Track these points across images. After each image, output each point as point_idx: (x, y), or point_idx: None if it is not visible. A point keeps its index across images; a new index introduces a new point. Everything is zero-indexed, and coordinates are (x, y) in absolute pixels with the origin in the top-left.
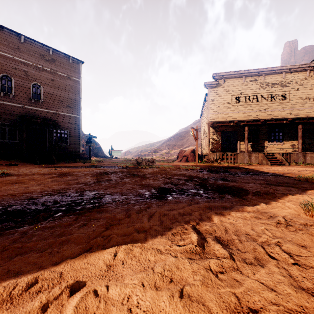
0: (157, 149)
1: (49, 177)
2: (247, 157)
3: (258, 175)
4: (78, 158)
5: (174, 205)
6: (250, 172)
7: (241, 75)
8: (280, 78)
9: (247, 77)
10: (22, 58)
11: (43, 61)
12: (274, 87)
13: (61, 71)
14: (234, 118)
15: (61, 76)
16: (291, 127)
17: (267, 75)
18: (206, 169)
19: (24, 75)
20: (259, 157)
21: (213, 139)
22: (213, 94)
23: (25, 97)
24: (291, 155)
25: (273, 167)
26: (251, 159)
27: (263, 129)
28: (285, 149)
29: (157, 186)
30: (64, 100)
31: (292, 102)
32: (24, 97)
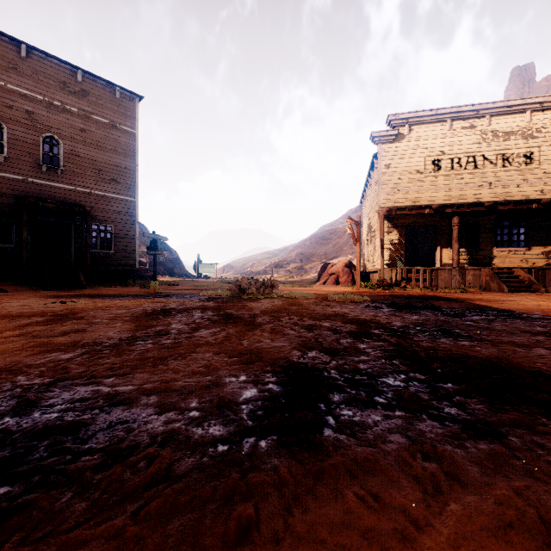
0: (280, 262)
1: (20, 326)
2: (457, 277)
3: (516, 318)
4: (132, 278)
5: (364, 508)
6: (487, 309)
7: (444, 118)
8: (521, 121)
9: (455, 120)
10: (23, 87)
11: (65, 93)
12: (509, 139)
13: (99, 114)
14: (429, 202)
15: (98, 123)
16: (544, 218)
17: (495, 117)
18: (385, 301)
19: (27, 120)
20: (481, 277)
21: (389, 242)
22: (389, 155)
23: (29, 161)
24: (546, 273)
25: (519, 297)
26: (465, 280)
27: (487, 222)
28: (531, 261)
29: (282, 358)
30: (105, 169)
31: (545, 168)
32: (28, 162)
